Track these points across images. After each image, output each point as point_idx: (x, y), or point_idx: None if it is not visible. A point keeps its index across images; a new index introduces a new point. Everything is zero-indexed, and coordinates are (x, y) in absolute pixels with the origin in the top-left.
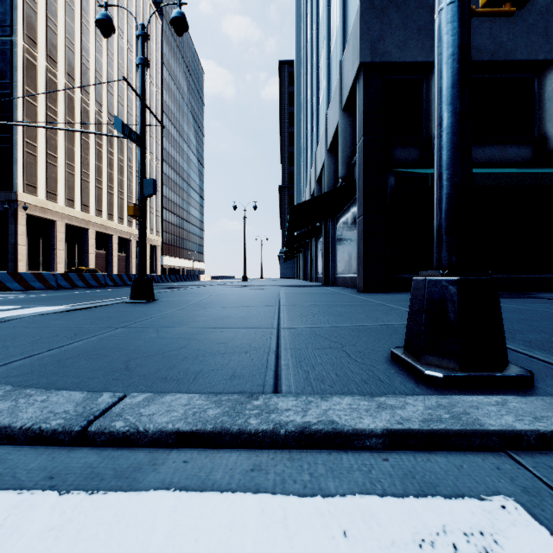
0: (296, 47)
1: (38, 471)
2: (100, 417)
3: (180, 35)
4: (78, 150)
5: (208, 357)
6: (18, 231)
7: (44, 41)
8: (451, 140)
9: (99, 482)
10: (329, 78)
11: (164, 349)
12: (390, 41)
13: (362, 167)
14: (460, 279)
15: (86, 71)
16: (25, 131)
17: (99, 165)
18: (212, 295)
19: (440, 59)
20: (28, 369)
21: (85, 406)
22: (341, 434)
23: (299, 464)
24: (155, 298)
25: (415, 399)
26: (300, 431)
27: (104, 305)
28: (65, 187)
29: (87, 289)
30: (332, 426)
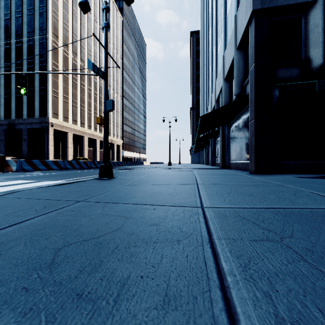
0: (201, 21)
1: None
2: None
3: (128, 5)
4: (79, 93)
5: (139, 247)
6: (49, 138)
7: (62, 36)
8: None
9: None
10: (225, 31)
11: (101, 231)
12: None
13: (254, 84)
14: None
15: (83, 49)
16: (53, 85)
17: (90, 101)
18: (150, 174)
19: None
20: None
21: None
22: None
23: None
24: (114, 176)
25: None
26: None
27: (82, 181)
28: (72, 113)
29: (80, 169)
30: None
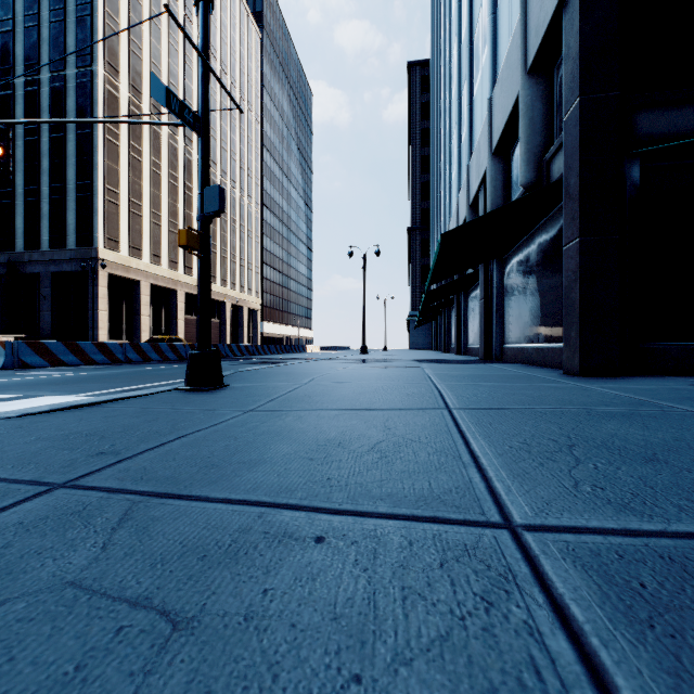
0: (432, 37)
1: None
2: None
3: None
4: (164, 196)
5: None
6: (99, 293)
7: (127, 69)
8: None
9: None
10: (495, 42)
11: None
12: None
13: (577, 151)
14: None
15: None
16: (106, 176)
17: (189, 213)
18: (316, 378)
19: None
20: None
21: None
22: None
23: None
24: (227, 382)
25: None
26: None
27: (136, 396)
28: (150, 240)
29: (160, 363)
30: None
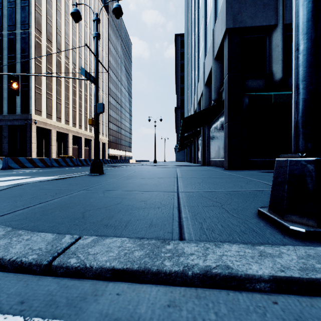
0: (185, 25)
1: (15, 296)
2: (61, 254)
3: (118, 18)
4: (63, 90)
5: (134, 210)
6: (32, 135)
7: (45, 31)
8: (307, 59)
9: (55, 309)
10: (206, 40)
11: (107, 204)
12: (245, 13)
13: (227, 92)
14: (316, 159)
15: (67, 46)
16: (35, 81)
17: (74, 98)
18: (137, 171)
19: (297, 2)
20: (24, 216)
21: (53, 245)
22: (236, 278)
23: (205, 302)
24: (104, 172)
25: (287, 249)
26: (203, 273)
27: (75, 176)
28: (56, 111)
29: (67, 167)
30: (228, 271)
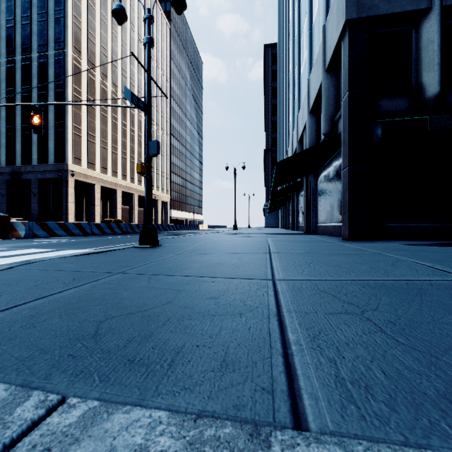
0: (279, 30)
1: None
2: None
3: (179, 14)
4: (109, 130)
5: (195, 320)
6: (69, 192)
7: (86, 50)
8: None
9: None
10: (311, 46)
11: (148, 304)
12: None
13: (347, 120)
14: None
15: (115, 69)
16: (73, 118)
17: (124, 141)
18: (207, 241)
19: None
20: None
21: None
22: None
23: None
24: (160, 244)
25: None
26: None
27: (117, 249)
28: (100, 158)
29: (112, 235)
30: None
